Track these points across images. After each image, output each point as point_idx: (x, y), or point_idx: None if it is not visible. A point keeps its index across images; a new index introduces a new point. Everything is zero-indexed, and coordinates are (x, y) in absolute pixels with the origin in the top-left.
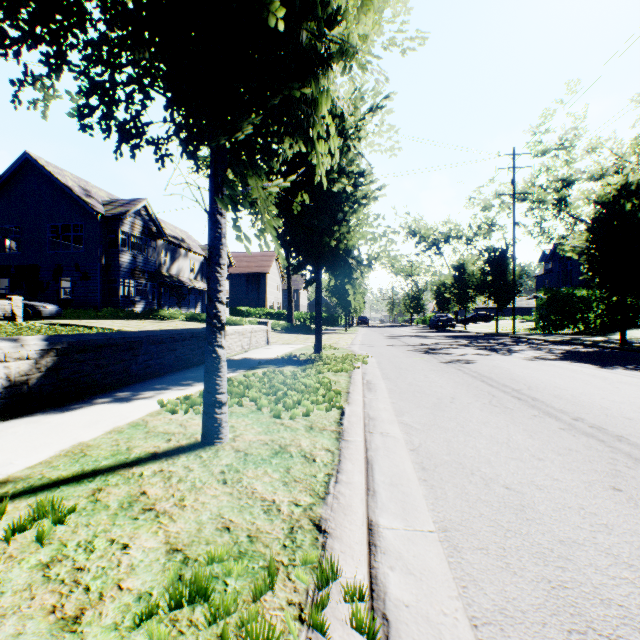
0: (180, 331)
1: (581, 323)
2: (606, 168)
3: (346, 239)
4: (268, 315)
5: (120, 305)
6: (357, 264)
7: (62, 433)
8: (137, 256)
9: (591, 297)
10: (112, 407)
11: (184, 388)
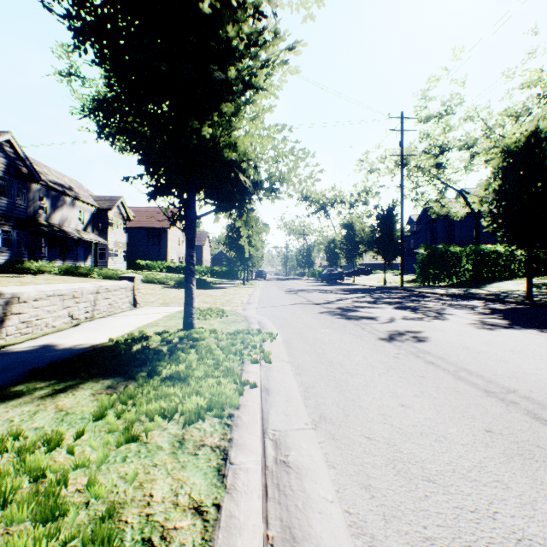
0: None
1: (455, 276)
2: (475, 139)
3: (234, 140)
4: (169, 269)
5: None
6: (253, 187)
7: None
8: None
9: (462, 253)
10: None
11: None
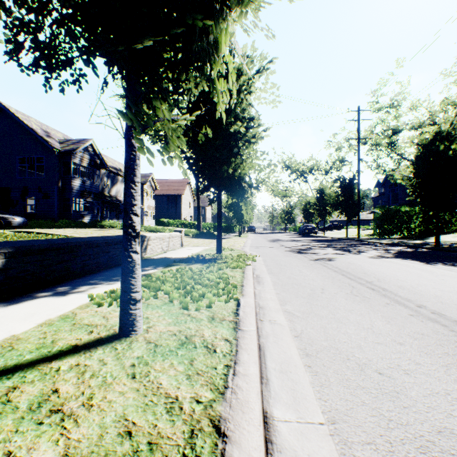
0: (112, 237)
1: (405, 231)
2: (422, 121)
3: (240, 168)
4: (183, 225)
5: (72, 217)
6: (248, 187)
7: None
8: (85, 181)
9: (412, 212)
10: (49, 300)
11: (113, 283)
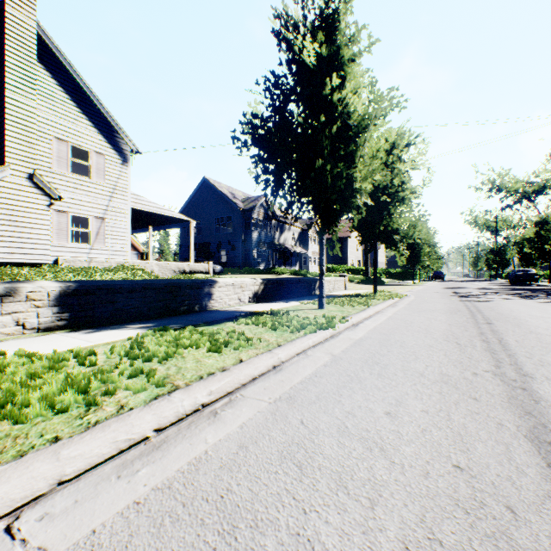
0: (299, 278)
1: None
2: None
3: (392, 224)
4: (349, 271)
5: (252, 265)
6: (400, 238)
7: (276, 306)
8: (261, 233)
9: None
10: (284, 303)
11: (305, 301)
